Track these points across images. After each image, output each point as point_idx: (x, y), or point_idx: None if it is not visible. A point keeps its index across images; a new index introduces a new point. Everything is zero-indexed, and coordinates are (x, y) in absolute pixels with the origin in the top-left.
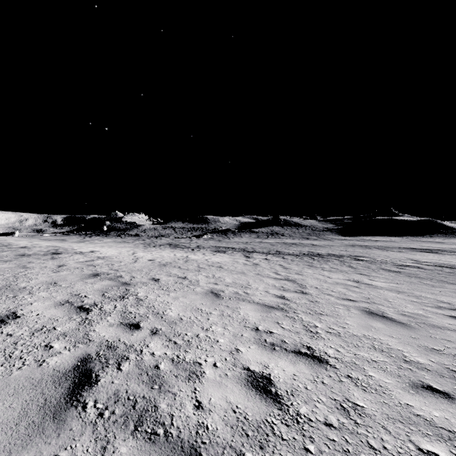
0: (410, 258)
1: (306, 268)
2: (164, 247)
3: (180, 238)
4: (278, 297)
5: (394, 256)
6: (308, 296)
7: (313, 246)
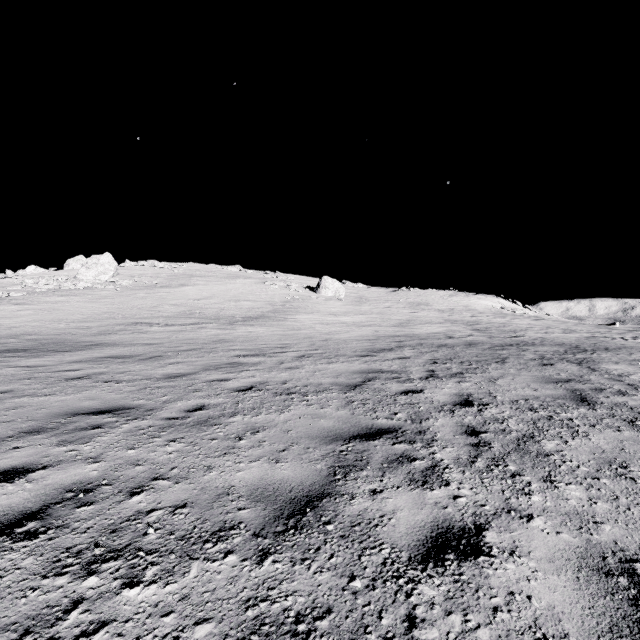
0: None
1: None
2: None
3: None
4: None
5: None
6: None
7: None
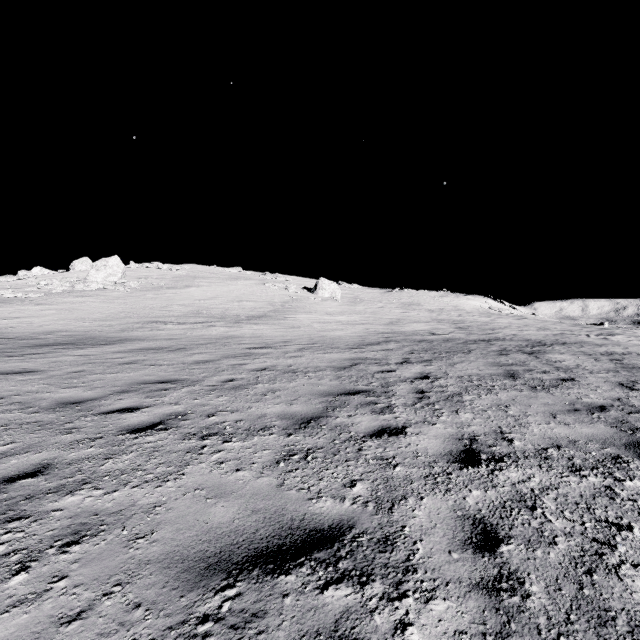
0: None
1: None
2: None
3: None
4: None
5: None
6: None
7: None
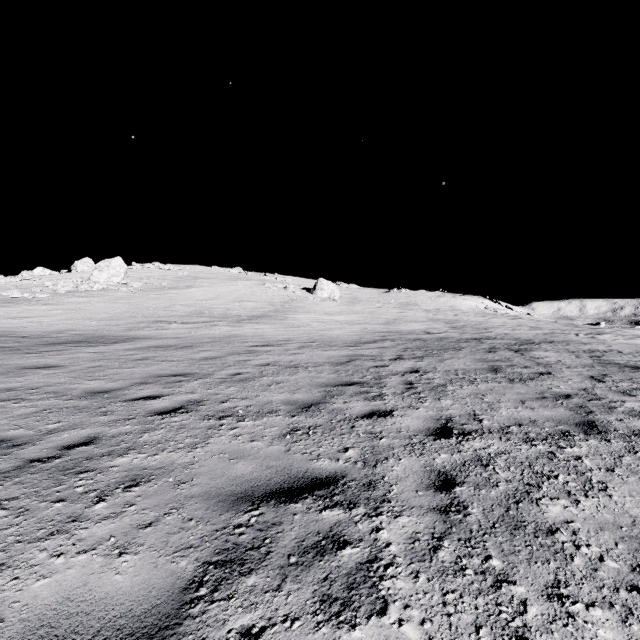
0: None
1: None
2: None
3: None
4: None
5: None
6: None
7: None
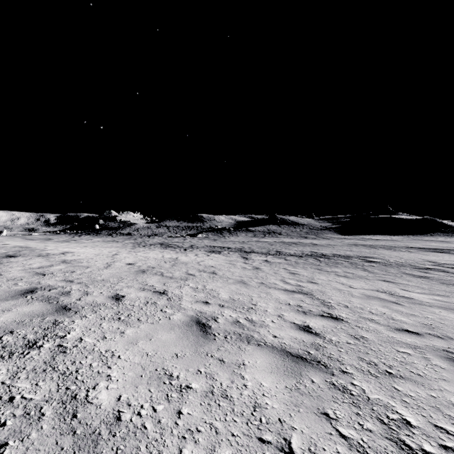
0: (426, 259)
1: (316, 272)
2: (155, 247)
3: (174, 237)
4: (301, 329)
5: (406, 256)
6: (343, 324)
7: (314, 245)
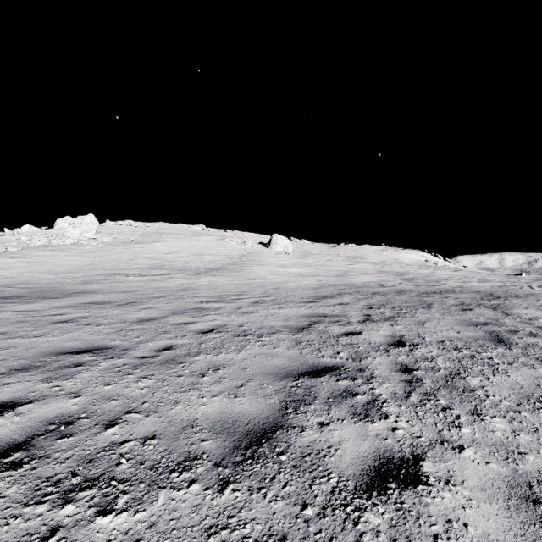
0: None
1: None
2: None
3: None
4: None
5: None
6: None
7: None
